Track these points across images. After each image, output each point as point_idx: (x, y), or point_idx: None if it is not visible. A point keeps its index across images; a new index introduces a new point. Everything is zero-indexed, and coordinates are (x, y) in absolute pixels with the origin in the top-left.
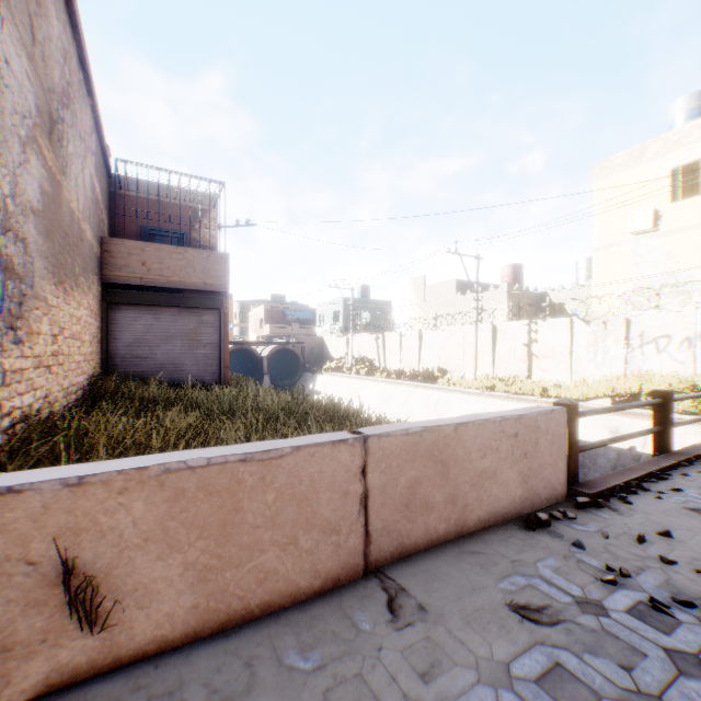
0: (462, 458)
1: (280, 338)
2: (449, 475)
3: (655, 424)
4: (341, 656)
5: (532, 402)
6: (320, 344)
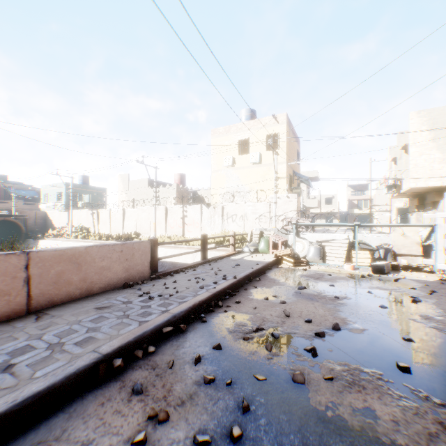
0: (90, 261)
1: (2, 212)
2: (83, 269)
3: (202, 248)
4: (3, 334)
5: (182, 248)
6: (44, 217)
